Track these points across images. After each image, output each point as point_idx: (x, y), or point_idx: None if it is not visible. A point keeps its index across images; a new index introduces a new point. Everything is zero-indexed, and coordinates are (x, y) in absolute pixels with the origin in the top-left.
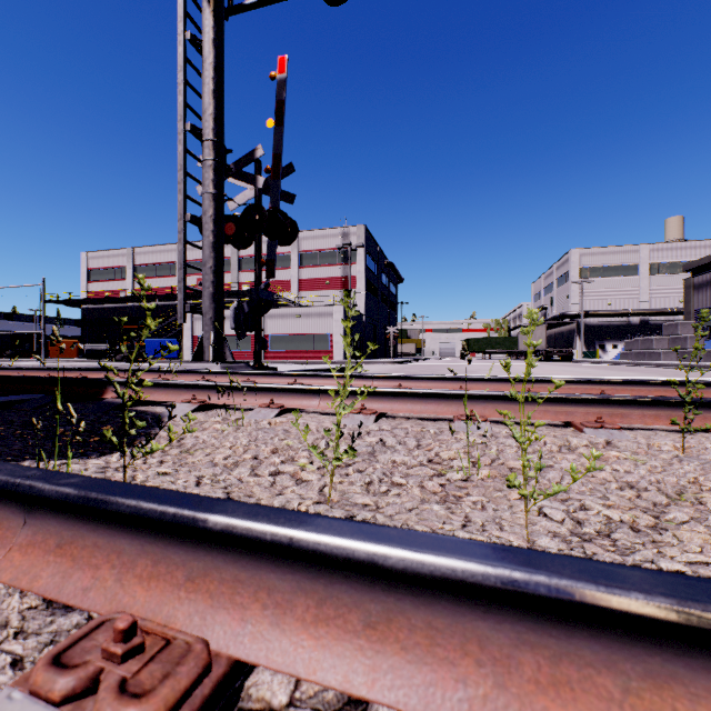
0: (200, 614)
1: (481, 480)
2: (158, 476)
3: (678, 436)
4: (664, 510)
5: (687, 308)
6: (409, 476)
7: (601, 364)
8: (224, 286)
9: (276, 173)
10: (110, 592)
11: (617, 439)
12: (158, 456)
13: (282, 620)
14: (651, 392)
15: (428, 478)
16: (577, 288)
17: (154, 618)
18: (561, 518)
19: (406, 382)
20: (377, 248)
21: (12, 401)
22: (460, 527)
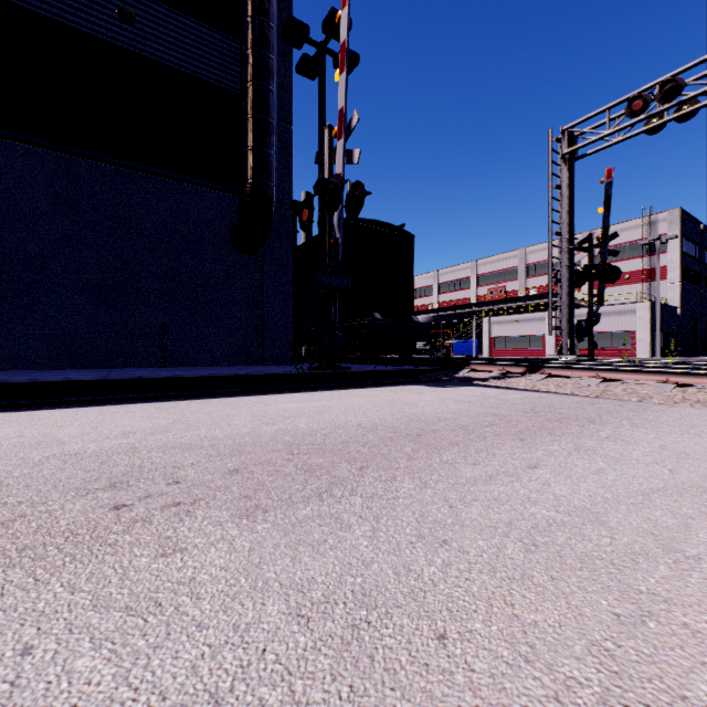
0: None
1: None
2: None
3: None
4: None
5: None
6: None
7: None
8: (512, 292)
9: (604, 241)
10: None
11: None
12: None
13: None
14: None
15: None
16: None
17: None
18: None
19: None
20: (698, 226)
21: None
22: None
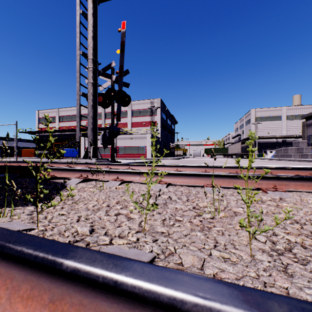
0: None
1: (220, 218)
2: (59, 216)
3: None
4: None
5: (303, 135)
6: (184, 216)
7: (265, 160)
8: (99, 125)
9: (120, 74)
10: (2, 308)
11: (284, 196)
12: (61, 204)
13: None
14: (294, 173)
15: (193, 217)
16: (254, 126)
17: None
18: (264, 240)
19: (179, 168)
20: (166, 108)
21: None
22: (213, 246)
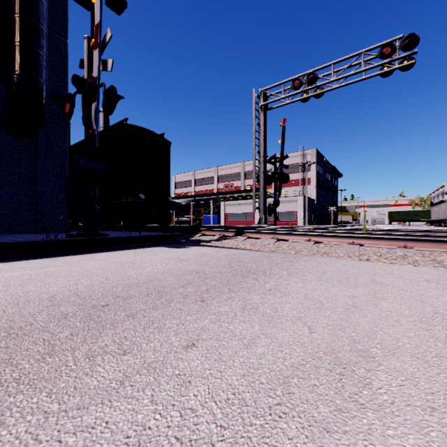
0: None
1: None
2: None
3: None
4: None
5: None
6: None
7: None
8: (237, 187)
9: (281, 159)
10: None
11: None
12: None
13: None
14: None
15: None
16: None
17: None
18: None
19: None
20: (323, 159)
21: None
22: None
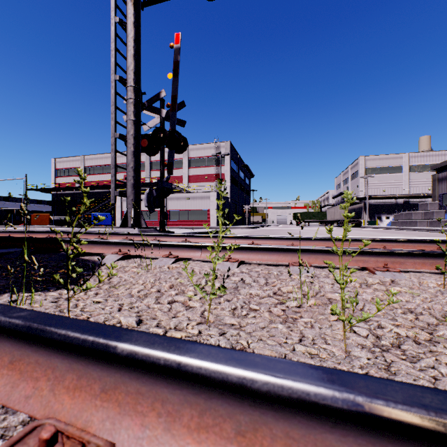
0: (110, 420)
1: (309, 307)
2: (93, 304)
3: (438, 276)
4: (435, 328)
5: (433, 193)
6: (261, 303)
7: (379, 229)
8: (141, 179)
9: (173, 107)
10: (45, 400)
11: (398, 278)
12: (94, 289)
13: (172, 426)
14: (415, 247)
15: (274, 305)
16: (363, 181)
17: (76, 422)
18: (366, 334)
19: (256, 240)
20: (237, 155)
21: (2, 253)
22: (298, 341)
